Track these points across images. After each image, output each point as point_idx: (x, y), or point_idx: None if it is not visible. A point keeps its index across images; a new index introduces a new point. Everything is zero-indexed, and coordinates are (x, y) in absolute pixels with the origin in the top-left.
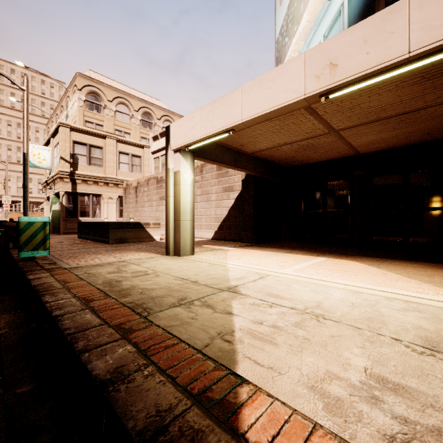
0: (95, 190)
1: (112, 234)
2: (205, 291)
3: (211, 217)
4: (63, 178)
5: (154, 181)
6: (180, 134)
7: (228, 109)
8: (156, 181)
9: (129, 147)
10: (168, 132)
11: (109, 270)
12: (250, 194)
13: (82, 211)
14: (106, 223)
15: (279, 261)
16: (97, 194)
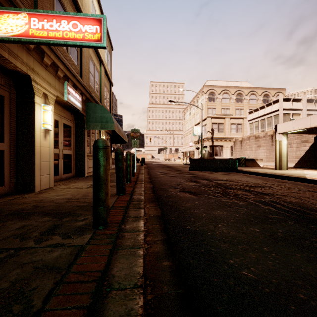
0: (220, 143)
1: None
2: (297, 174)
3: (292, 156)
4: (208, 140)
5: (253, 137)
6: (282, 128)
7: (304, 122)
8: (255, 138)
9: (235, 120)
10: (276, 127)
11: (262, 171)
12: None
13: (215, 153)
14: None
15: None
16: (221, 145)
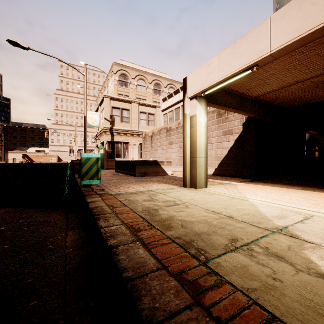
0: (125, 139)
1: (138, 170)
2: (251, 230)
3: (212, 156)
4: (106, 132)
5: (164, 130)
6: (196, 82)
7: (252, 44)
8: (166, 131)
9: (146, 108)
10: (185, 83)
11: (143, 198)
12: (251, 135)
13: (117, 154)
14: (134, 161)
15: (306, 199)
16: (126, 142)
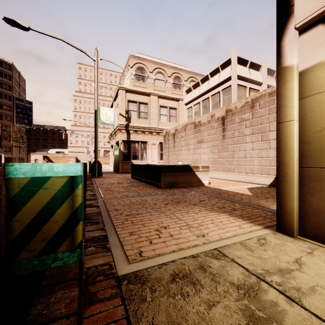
0: (143, 138)
1: (163, 179)
2: None
3: (268, 159)
4: (121, 130)
5: (191, 126)
6: None
7: None
8: (194, 126)
9: (167, 101)
10: None
11: None
12: None
13: (133, 155)
14: (157, 167)
15: None
16: (144, 141)
